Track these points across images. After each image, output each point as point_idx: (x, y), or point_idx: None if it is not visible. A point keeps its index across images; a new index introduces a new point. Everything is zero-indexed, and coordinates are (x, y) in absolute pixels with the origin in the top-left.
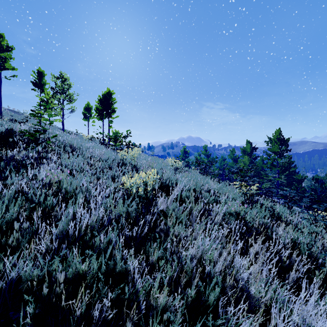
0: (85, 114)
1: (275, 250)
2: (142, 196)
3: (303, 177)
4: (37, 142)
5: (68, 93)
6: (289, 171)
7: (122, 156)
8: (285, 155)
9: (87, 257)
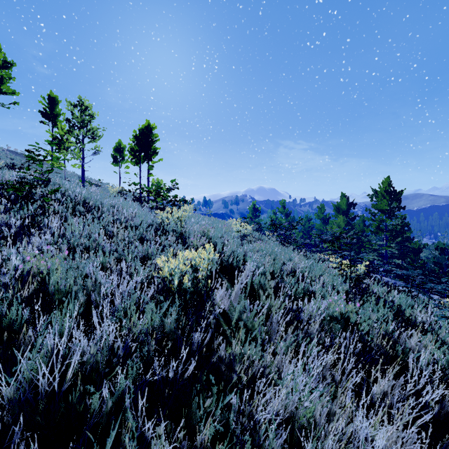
0: (115, 156)
1: (423, 399)
2: (190, 291)
3: (422, 245)
4: (27, 201)
5: (90, 127)
6: (403, 238)
7: (163, 220)
8: (397, 215)
9: (75, 433)
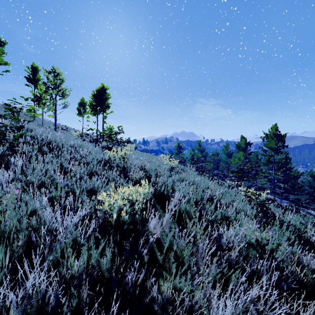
0: (79, 109)
1: None
2: (127, 223)
3: (299, 173)
4: None
5: (60, 88)
6: (286, 168)
7: (110, 157)
8: (282, 151)
9: None
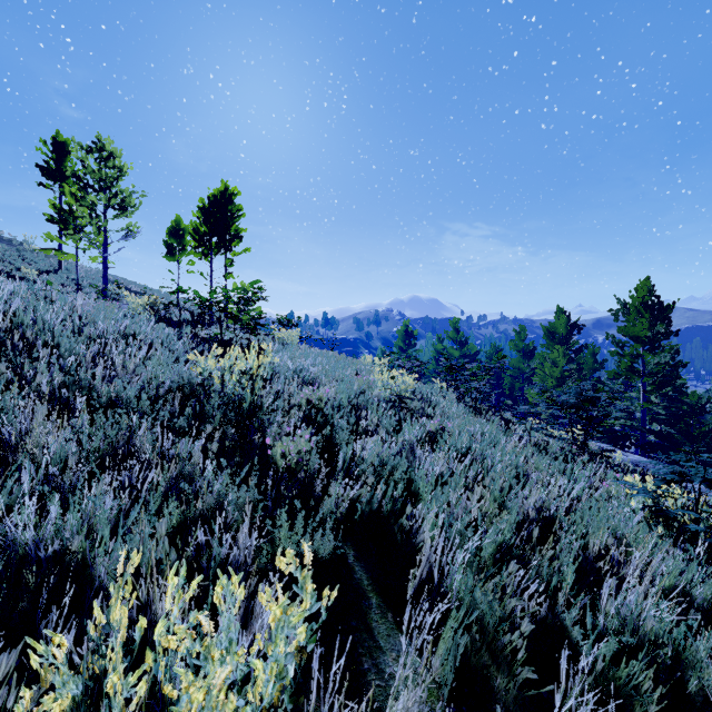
0: (171, 244)
1: None
2: None
3: (703, 397)
4: None
5: (117, 190)
6: (675, 386)
7: (206, 377)
8: (665, 346)
9: None
